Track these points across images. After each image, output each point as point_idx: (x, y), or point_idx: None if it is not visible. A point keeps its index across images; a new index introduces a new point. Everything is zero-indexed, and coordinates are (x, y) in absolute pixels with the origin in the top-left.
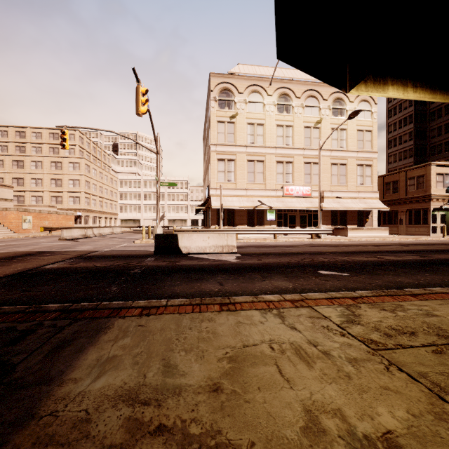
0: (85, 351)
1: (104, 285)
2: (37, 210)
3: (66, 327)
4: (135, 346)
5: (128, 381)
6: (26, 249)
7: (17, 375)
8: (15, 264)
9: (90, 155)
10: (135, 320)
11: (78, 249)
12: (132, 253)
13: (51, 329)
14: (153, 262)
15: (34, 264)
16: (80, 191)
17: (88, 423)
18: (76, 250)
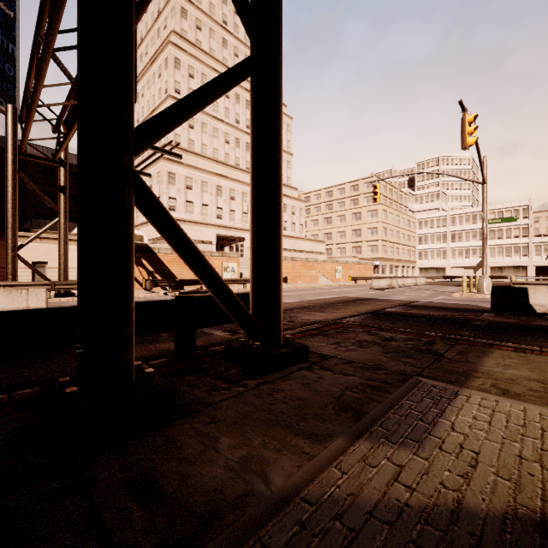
0: (483, 358)
1: (454, 329)
2: (344, 261)
3: (455, 345)
4: (524, 364)
5: (531, 376)
6: (353, 295)
7: (449, 357)
8: (361, 305)
9: (386, 199)
10: (512, 353)
11: (396, 298)
12: (459, 307)
13: (445, 344)
14: (495, 317)
15: (375, 307)
16: (377, 239)
17: (514, 381)
18: (395, 299)
